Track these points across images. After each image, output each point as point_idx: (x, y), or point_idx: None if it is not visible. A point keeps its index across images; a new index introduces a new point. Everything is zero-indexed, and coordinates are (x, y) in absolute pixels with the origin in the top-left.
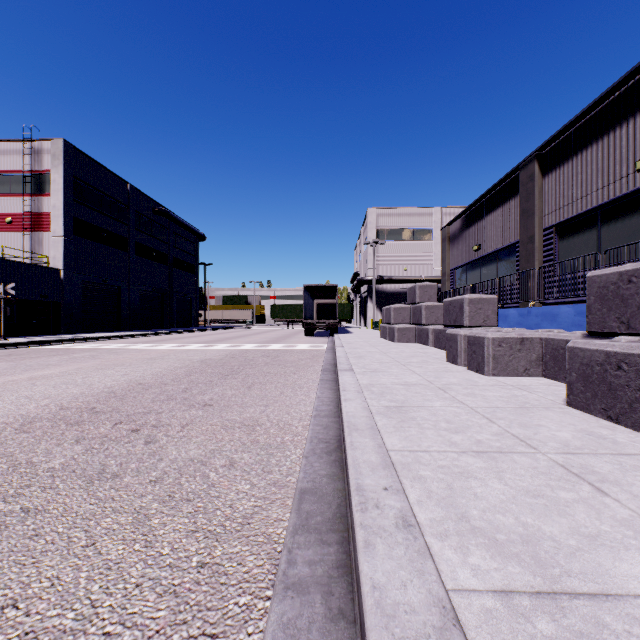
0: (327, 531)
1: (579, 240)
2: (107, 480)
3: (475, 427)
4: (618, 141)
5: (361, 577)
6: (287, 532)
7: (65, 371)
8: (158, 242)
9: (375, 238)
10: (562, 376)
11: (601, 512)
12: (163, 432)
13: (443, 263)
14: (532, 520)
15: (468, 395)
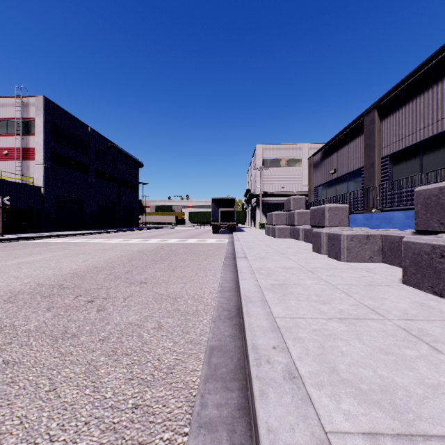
0: (230, 380)
1: (407, 165)
2: (68, 339)
3: (337, 299)
4: (435, 95)
5: (258, 421)
6: (200, 380)
7: (43, 258)
8: (110, 168)
9: (261, 165)
10: (397, 262)
11: (438, 366)
12: (110, 302)
13: (309, 182)
14: (387, 373)
15: (330, 276)
